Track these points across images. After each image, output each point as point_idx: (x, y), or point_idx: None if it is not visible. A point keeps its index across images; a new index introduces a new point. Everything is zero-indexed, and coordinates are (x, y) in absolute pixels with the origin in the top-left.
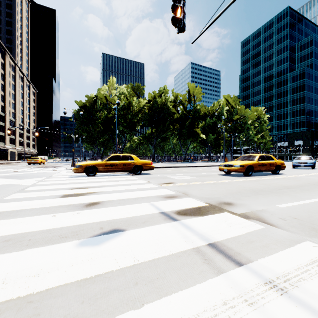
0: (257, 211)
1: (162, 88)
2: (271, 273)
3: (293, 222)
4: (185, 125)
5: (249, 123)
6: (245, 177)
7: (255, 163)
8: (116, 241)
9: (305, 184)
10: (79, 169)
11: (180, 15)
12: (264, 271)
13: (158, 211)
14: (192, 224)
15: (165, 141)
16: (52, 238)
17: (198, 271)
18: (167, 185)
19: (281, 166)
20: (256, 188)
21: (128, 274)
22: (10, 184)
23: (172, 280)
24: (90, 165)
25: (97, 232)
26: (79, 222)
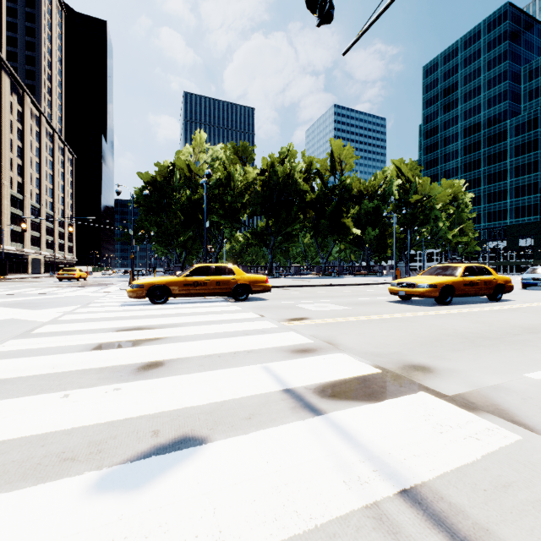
0: (488, 389)
1: (285, 148)
2: None
3: None
4: (324, 213)
5: (438, 209)
6: (440, 306)
7: (458, 280)
8: (182, 477)
9: None
10: (137, 291)
11: None
12: None
13: (280, 387)
14: (354, 425)
15: (291, 240)
16: (42, 463)
17: None
18: (296, 322)
19: (505, 285)
20: (467, 331)
21: None
22: (13, 318)
23: None
24: (157, 284)
25: (145, 444)
26: (111, 414)
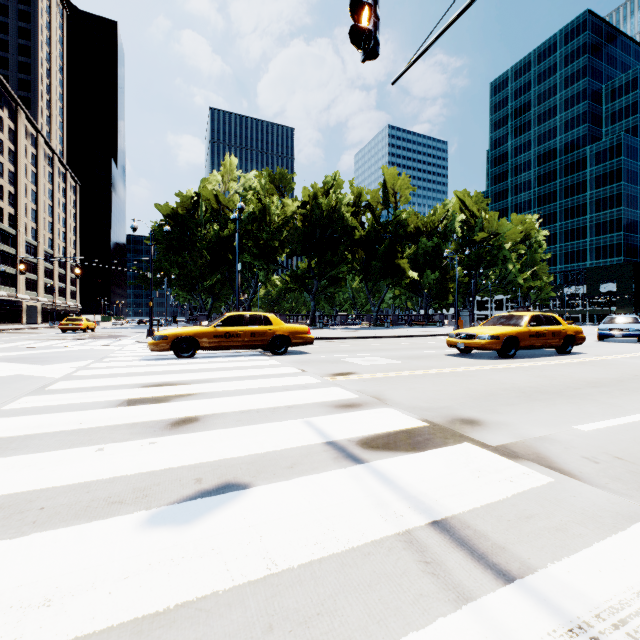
0: (533, 440)
1: (330, 177)
2: (580, 603)
3: (615, 469)
4: (376, 253)
5: (508, 249)
6: (502, 360)
7: (523, 331)
8: (229, 514)
9: (629, 377)
10: (160, 343)
11: (367, 22)
12: (563, 597)
13: (322, 439)
14: (395, 471)
15: (337, 284)
16: (91, 505)
17: (411, 595)
18: (341, 377)
19: (576, 337)
20: (526, 386)
21: (253, 600)
22: (20, 374)
23: (353, 620)
24: (183, 335)
25: (189, 490)
26: (151, 465)
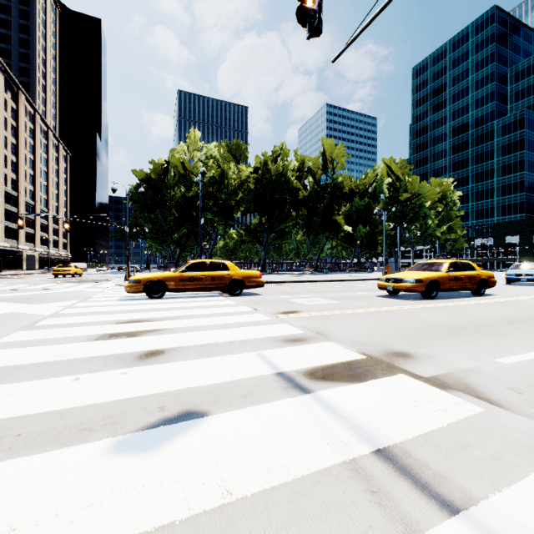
0: (460, 372)
1: (278, 147)
2: None
3: None
4: (317, 211)
5: (427, 207)
6: (426, 300)
7: (443, 275)
8: (188, 442)
9: None
10: (135, 286)
11: (312, 3)
12: (509, 531)
13: (272, 370)
14: (339, 401)
15: (284, 237)
16: (64, 432)
17: (360, 527)
18: (288, 315)
19: (488, 281)
20: (449, 323)
21: (208, 531)
22: (15, 312)
23: None
24: (153, 279)
25: (153, 417)
26: (121, 394)
